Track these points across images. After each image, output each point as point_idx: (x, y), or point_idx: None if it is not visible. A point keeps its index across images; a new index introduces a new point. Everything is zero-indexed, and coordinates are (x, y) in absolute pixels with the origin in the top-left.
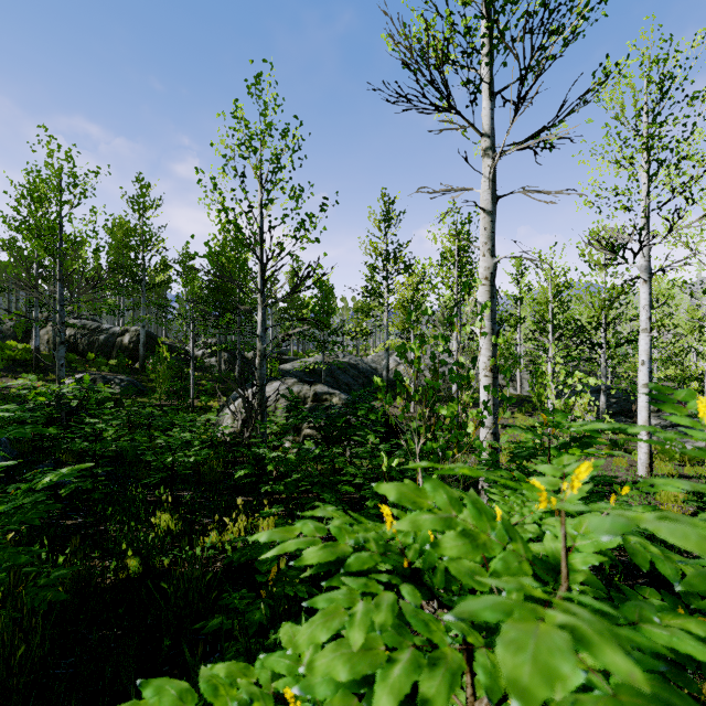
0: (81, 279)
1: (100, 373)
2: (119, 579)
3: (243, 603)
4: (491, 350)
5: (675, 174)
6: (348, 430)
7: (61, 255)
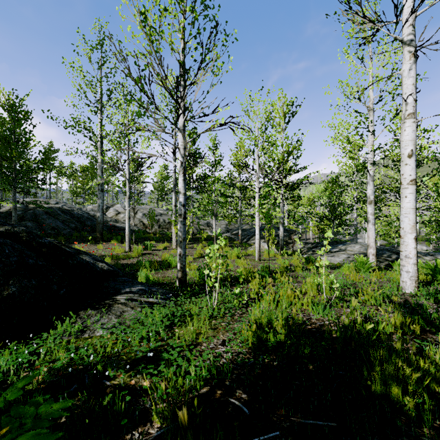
0: None
1: None
2: None
3: None
4: None
5: None
6: None
7: None
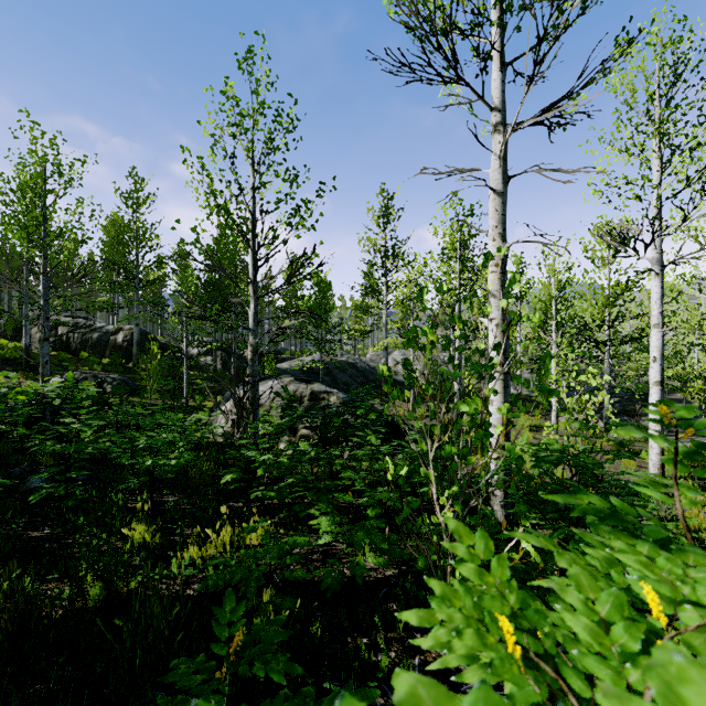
0: (65, 272)
1: (93, 372)
2: (65, 615)
3: (194, 683)
4: (502, 343)
5: (690, 161)
6: (346, 431)
7: (44, 247)
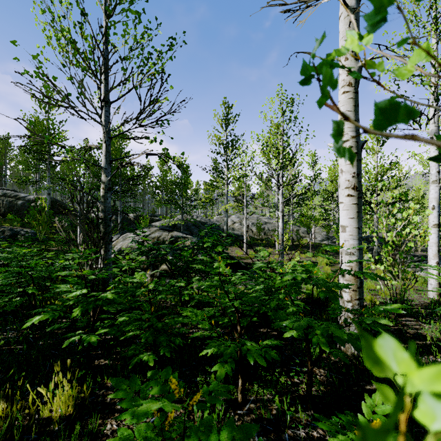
0: None
1: (12, 227)
2: None
3: None
4: (356, 165)
5: None
6: (194, 263)
7: None
